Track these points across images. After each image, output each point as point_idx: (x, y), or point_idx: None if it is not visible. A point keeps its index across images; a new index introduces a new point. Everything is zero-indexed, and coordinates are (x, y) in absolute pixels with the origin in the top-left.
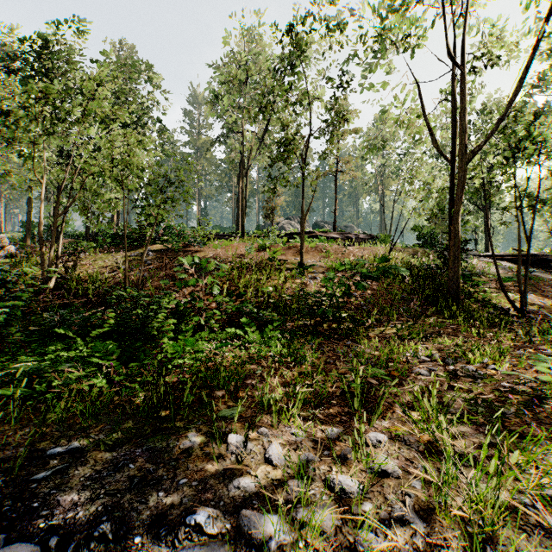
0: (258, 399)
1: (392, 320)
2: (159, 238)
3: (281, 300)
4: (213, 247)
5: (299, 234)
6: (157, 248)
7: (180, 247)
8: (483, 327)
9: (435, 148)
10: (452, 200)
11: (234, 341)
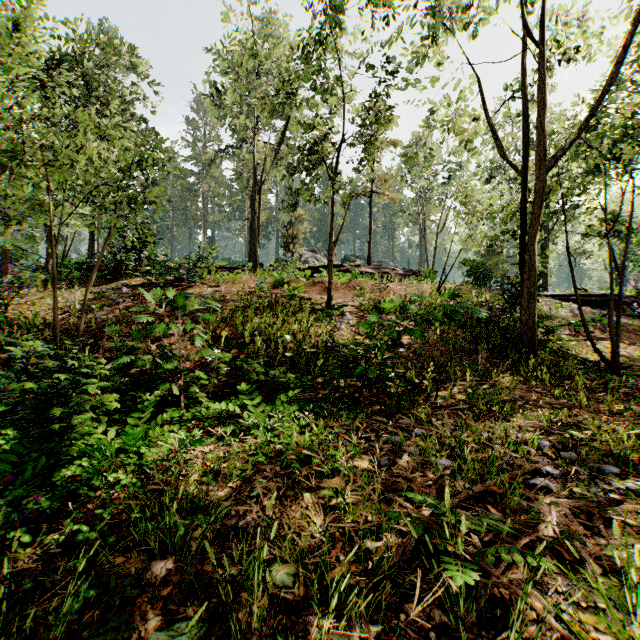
0: (243, 583)
1: (453, 380)
2: (141, 269)
3: (302, 353)
4: (213, 282)
5: (326, 267)
6: (136, 283)
7: (168, 282)
8: (577, 389)
9: (501, 155)
10: (524, 221)
11: (223, 424)
